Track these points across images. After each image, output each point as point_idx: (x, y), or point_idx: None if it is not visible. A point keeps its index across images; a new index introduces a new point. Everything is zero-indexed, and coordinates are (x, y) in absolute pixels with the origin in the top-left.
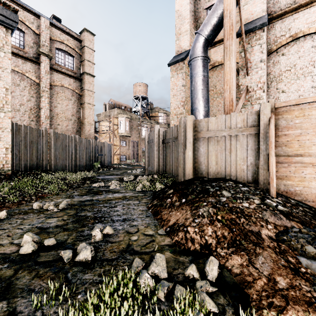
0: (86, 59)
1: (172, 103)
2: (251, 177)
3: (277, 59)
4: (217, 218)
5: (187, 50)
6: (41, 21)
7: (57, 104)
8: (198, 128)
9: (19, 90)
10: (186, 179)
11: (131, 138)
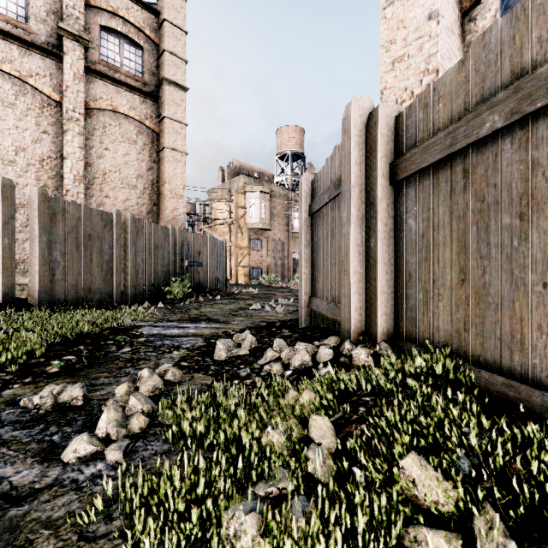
0: (167, 50)
1: (386, 90)
2: None
3: None
4: None
5: None
6: None
7: (102, 151)
8: None
9: (13, 117)
10: None
11: (271, 234)
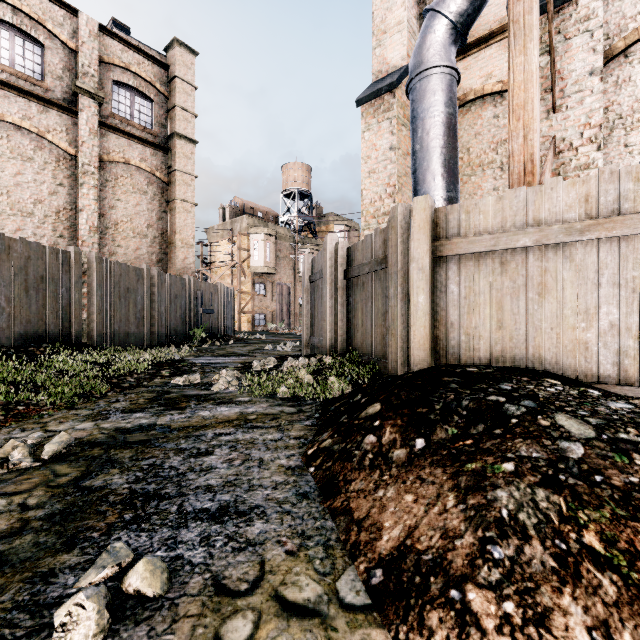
0: (178, 106)
1: (365, 190)
2: (611, 367)
3: (627, 71)
4: (588, 545)
5: (401, 67)
6: (80, 21)
7: (115, 202)
8: (443, 229)
9: (31, 171)
10: (410, 369)
11: (276, 278)
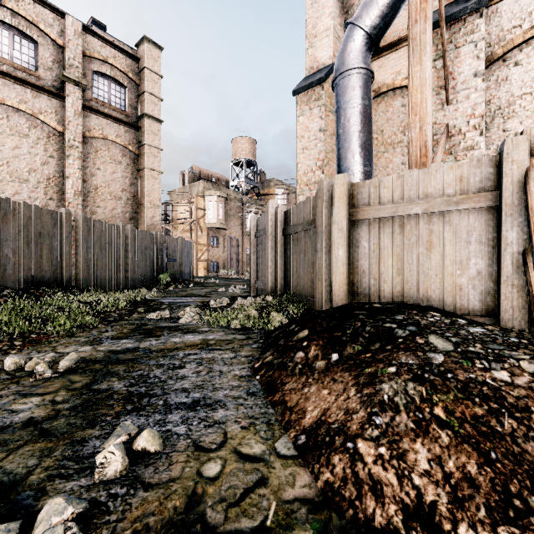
0: (147, 92)
1: (300, 163)
2: (478, 303)
3: (505, 72)
4: (436, 414)
5: (328, 65)
6: (66, 23)
7: (95, 170)
8: (357, 199)
9: (27, 145)
10: (333, 305)
11: (227, 232)
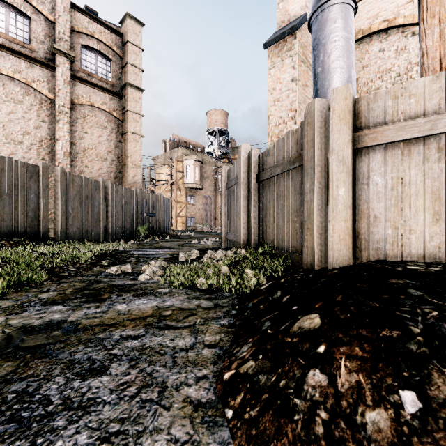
0: (130, 63)
1: (271, 116)
2: None
3: None
4: None
5: (300, 16)
6: (56, 0)
7: (83, 134)
8: (366, 119)
9: (21, 110)
10: (329, 264)
11: (202, 192)
